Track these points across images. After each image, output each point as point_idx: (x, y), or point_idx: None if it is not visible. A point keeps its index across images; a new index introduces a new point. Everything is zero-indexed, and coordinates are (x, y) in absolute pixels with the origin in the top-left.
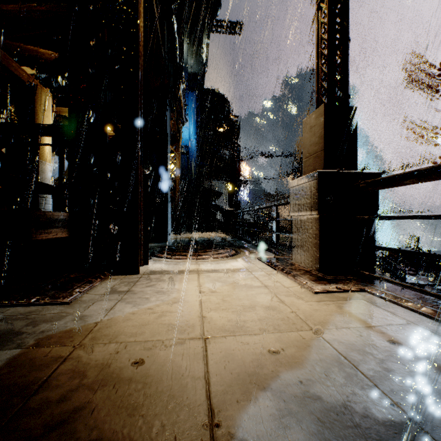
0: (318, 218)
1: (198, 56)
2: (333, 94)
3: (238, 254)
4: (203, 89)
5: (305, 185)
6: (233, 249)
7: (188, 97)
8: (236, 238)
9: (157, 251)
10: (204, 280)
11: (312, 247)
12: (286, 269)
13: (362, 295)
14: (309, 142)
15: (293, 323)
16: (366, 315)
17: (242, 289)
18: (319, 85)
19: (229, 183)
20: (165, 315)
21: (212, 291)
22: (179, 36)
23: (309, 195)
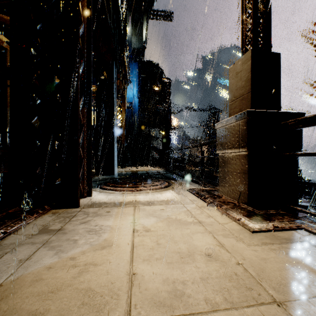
0: (247, 155)
1: (140, 35)
2: (258, 42)
3: (170, 186)
4: (143, 61)
5: (233, 124)
6: (166, 181)
7: (132, 66)
8: (168, 171)
9: (103, 182)
10: (140, 214)
11: (240, 182)
12: (216, 202)
13: (303, 234)
14: (235, 87)
15: (246, 287)
16: None
17: (176, 226)
18: (244, 35)
19: (162, 130)
20: (86, 272)
21: (146, 229)
22: (122, 9)
23: (236, 134)
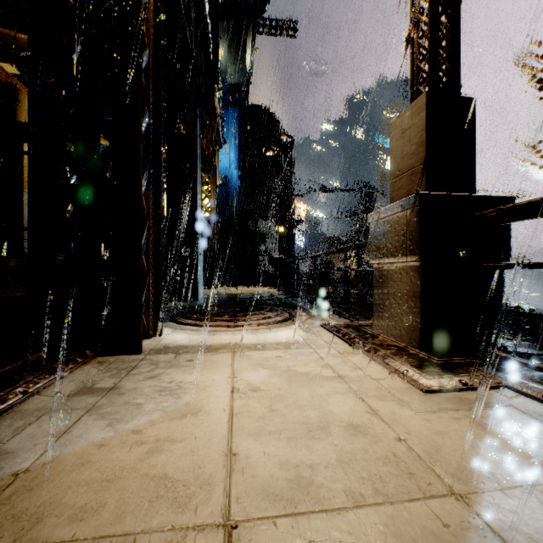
0: (419, 267)
1: (241, 62)
2: (437, 80)
3: (292, 318)
4: (247, 106)
5: (396, 216)
6: (286, 311)
7: (228, 115)
8: (289, 294)
9: (180, 313)
10: (242, 364)
11: (408, 311)
12: (367, 344)
13: (507, 396)
14: (399, 153)
15: (409, 473)
16: (539, 447)
17: (302, 383)
18: (415, 68)
19: (279, 224)
20: (159, 451)
21: (253, 387)
22: (212, 19)
23: (402, 231)
